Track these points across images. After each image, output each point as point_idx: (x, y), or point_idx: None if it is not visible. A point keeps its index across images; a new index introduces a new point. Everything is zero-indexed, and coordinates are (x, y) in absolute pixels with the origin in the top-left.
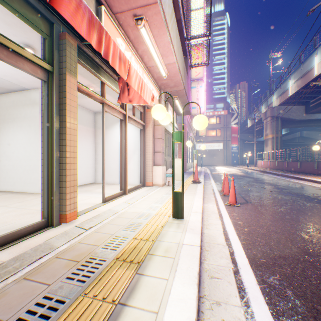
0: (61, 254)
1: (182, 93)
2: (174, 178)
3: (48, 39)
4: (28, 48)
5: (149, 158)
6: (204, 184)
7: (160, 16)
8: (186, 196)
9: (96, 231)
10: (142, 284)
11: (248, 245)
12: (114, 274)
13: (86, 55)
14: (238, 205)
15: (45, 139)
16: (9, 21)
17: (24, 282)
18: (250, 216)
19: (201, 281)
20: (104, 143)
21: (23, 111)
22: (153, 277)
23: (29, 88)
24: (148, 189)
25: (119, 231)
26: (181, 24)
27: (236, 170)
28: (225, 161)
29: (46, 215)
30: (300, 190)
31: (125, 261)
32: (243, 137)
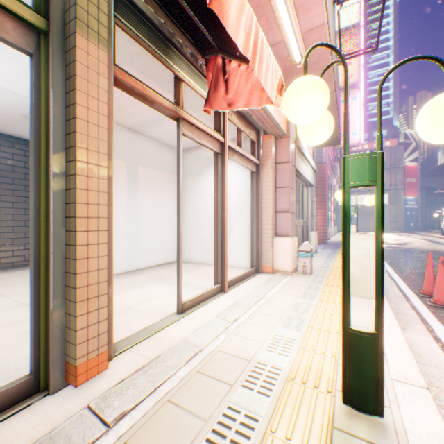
0: None
1: (330, 99)
2: (350, 290)
3: None
4: None
5: (266, 222)
6: None
7: None
8: (352, 309)
9: (126, 443)
10: None
11: None
12: None
13: (137, 14)
14: None
15: (31, 188)
16: None
17: None
18: None
19: None
20: (180, 197)
21: None
22: None
23: None
24: (265, 281)
25: None
26: None
27: (421, 240)
28: (393, 224)
29: (33, 367)
30: None
31: None
32: (426, 182)
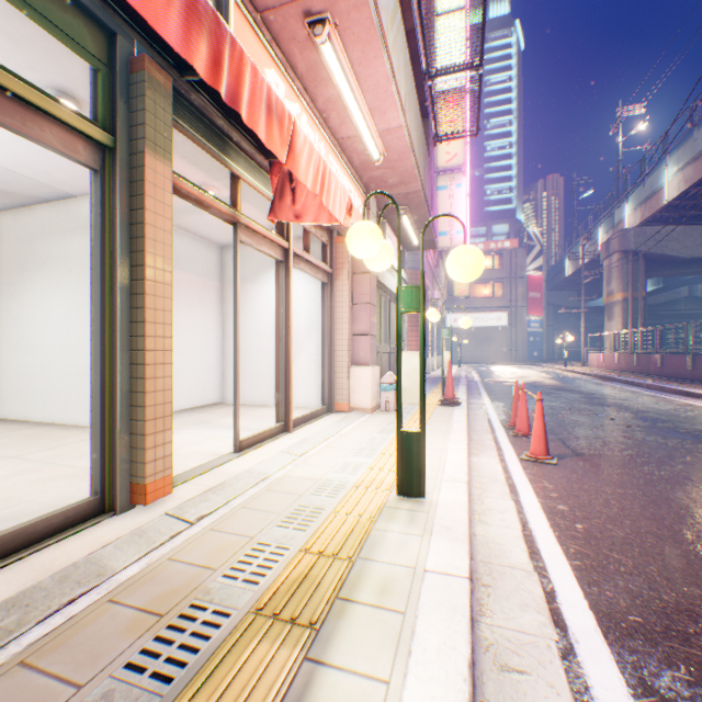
0: (122, 592)
1: (418, 198)
2: (402, 399)
3: (104, 71)
4: (64, 99)
5: (341, 348)
6: (469, 407)
7: (368, 12)
8: (429, 439)
9: (212, 529)
10: (320, 694)
11: (590, 572)
12: (247, 659)
13: (194, 111)
14: (553, 461)
15: (96, 306)
16: (16, 33)
17: (20, 674)
18: (586, 490)
19: (475, 678)
20: (238, 315)
21: (63, 244)
22: (349, 672)
23: (75, 193)
24: (339, 419)
25: (267, 529)
26: (416, 42)
27: (540, 373)
28: (514, 353)
29: (99, 487)
30: (699, 424)
31: (277, 619)
32: (554, 298)
